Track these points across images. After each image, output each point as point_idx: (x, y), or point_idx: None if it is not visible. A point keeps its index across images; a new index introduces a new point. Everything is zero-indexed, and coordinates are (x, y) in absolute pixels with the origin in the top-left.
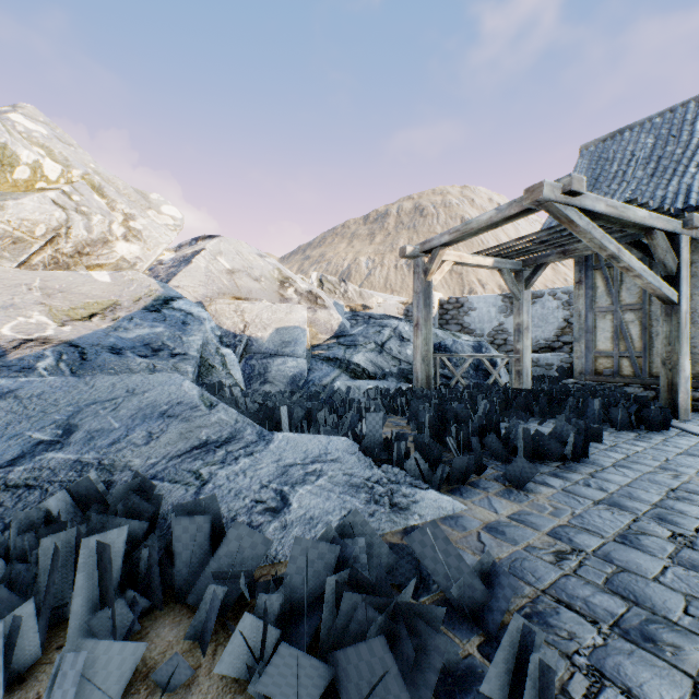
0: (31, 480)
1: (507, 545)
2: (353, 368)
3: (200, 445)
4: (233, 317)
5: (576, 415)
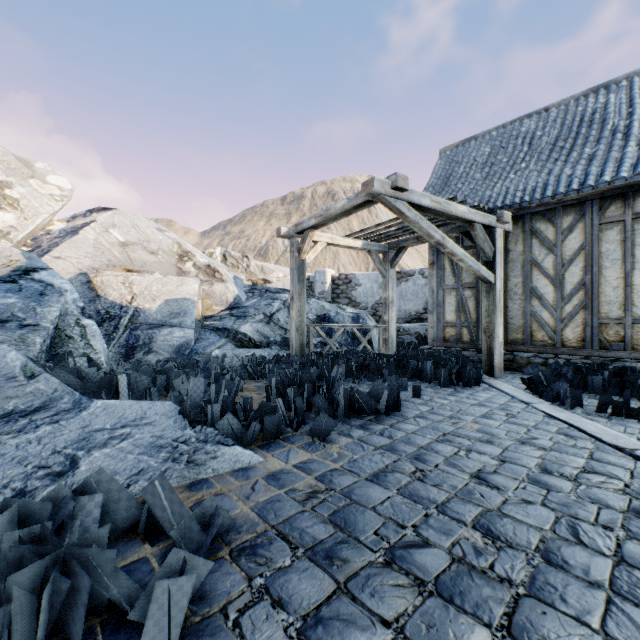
0: None
1: (273, 490)
2: (240, 337)
3: (3, 415)
4: (120, 288)
5: (415, 376)
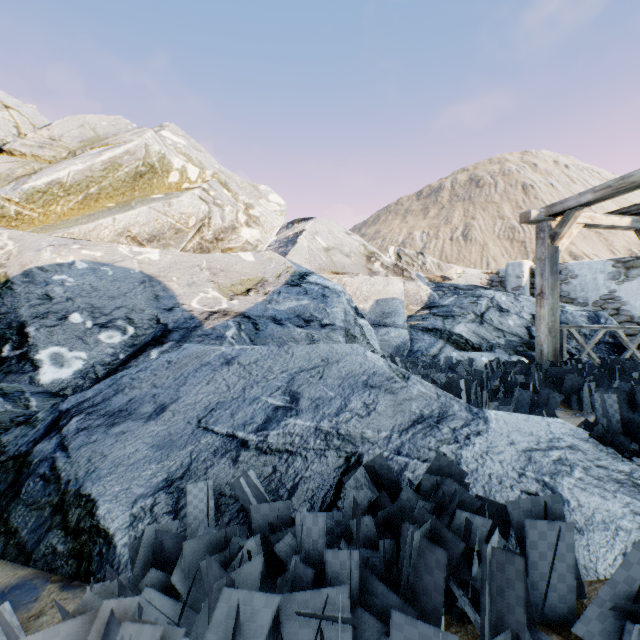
0: (287, 445)
1: None
2: (455, 339)
3: (417, 419)
4: None
5: None
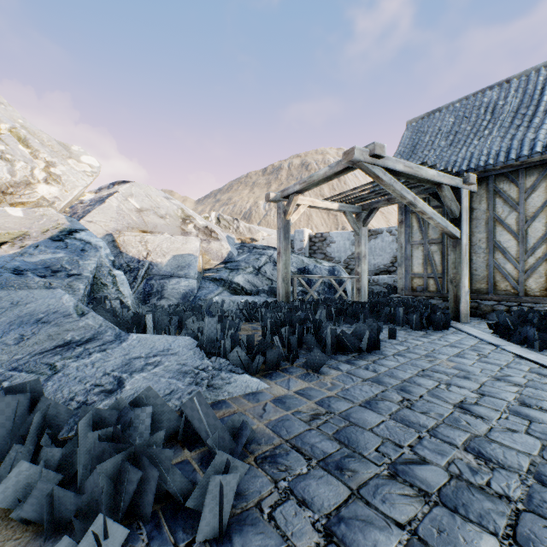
0: None
1: (281, 411)
2: (234, 287)
3: (64, 344)
4: (138, 246)
5: (388, 320)
